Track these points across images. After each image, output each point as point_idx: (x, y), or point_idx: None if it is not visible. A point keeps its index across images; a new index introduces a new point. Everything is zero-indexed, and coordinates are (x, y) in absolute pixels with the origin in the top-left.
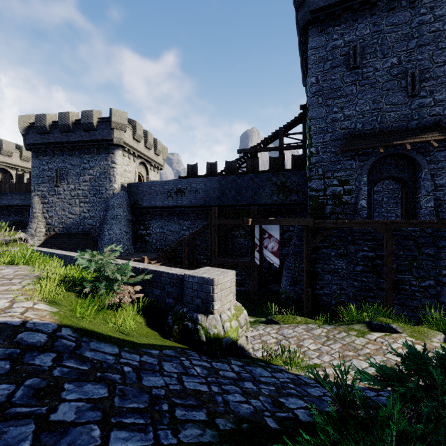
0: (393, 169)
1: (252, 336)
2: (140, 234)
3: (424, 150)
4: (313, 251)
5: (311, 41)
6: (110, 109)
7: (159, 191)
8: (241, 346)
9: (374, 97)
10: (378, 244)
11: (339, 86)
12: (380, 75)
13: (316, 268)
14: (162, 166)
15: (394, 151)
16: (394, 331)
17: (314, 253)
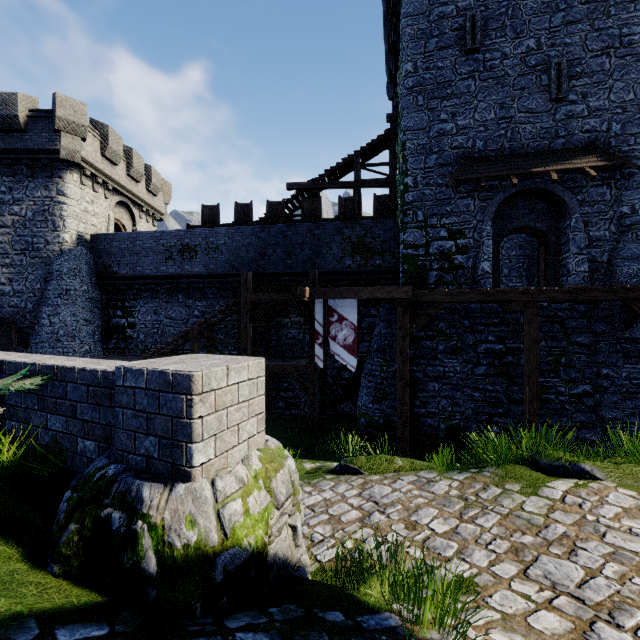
0: (527, 216)
1: (310, 506)
2: (116, 325)
3: (574, 185)
4: (411, 344)
5: (406, 4)
6: (53, 94)
7: (150, 250)
8: (277, 560)
9: (502, 100)
10: (509, 331)
11: (450, 78)
12: (510, 65)
13: (414, 372)
14: (161, 215)
15: (532, 185)
16: (588, 477)
17: (412, 347)
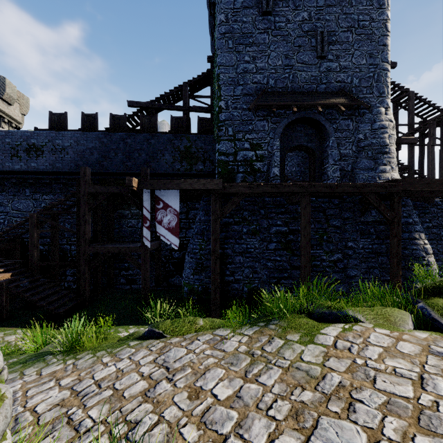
0: (303, 138)
1: (98, 380)
2: None
3: (331, 117)
4: (223, 228)
5: None
6: None
7: None
8: None
9: (286, 52)
10: (291, 218)
11: (251, 31)
12: (292, 28)
13: (225, 249)
14: (18, 124)
15: (305, 115)
16: (351, 321)
17: (224, 230)
